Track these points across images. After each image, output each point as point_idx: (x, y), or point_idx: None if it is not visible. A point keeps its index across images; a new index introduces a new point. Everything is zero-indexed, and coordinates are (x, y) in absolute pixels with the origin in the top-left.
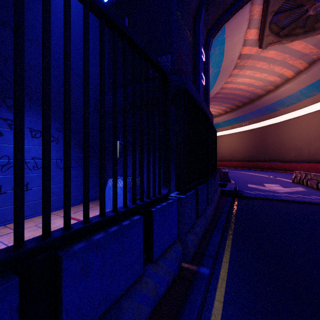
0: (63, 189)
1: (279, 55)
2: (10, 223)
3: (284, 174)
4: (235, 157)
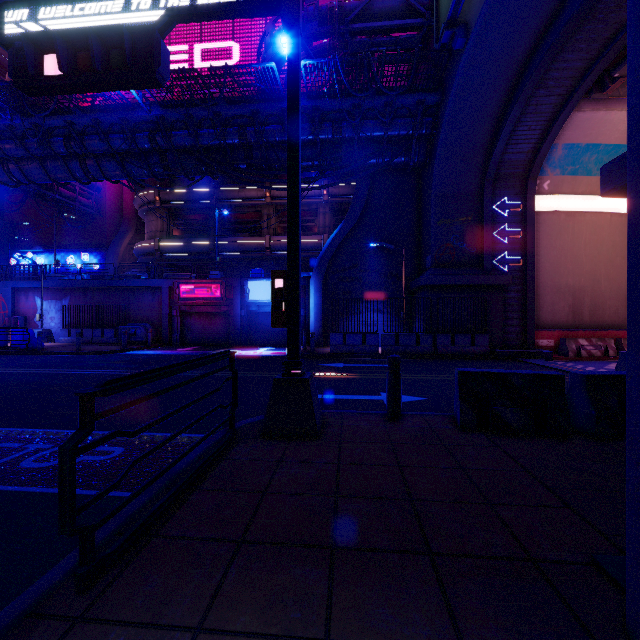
0: None
1: None
2: None
3: None
4: None
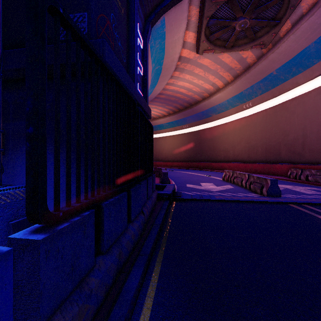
0: None
1: (212, 64)
2: None
3: (216, 173)
4: (177, 158)
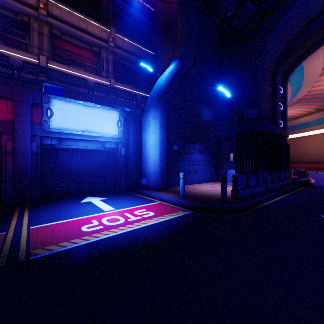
0: (205, 174)
1: None
2: (194, 184)
3: None
4: None
